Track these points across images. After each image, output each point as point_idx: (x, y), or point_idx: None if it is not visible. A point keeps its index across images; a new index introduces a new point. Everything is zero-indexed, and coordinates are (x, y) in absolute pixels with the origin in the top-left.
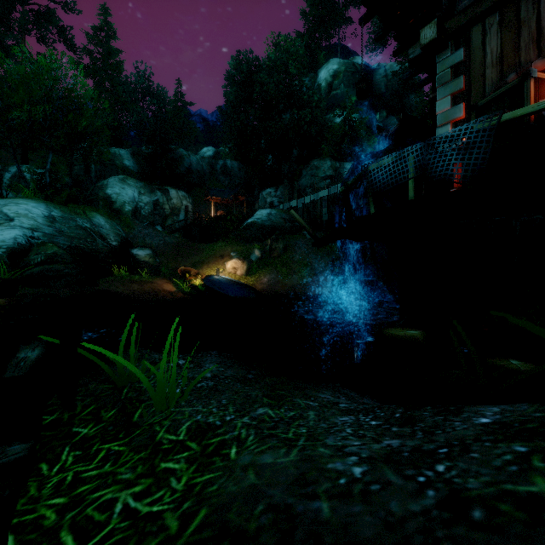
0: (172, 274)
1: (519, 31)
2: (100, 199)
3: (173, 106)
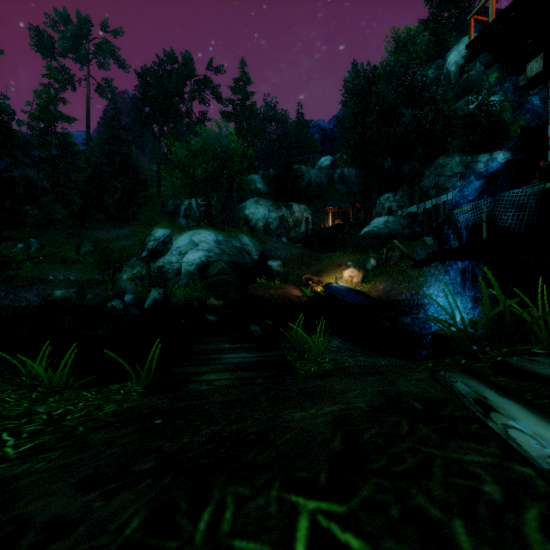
0: (297, 281)
1: None
2: (241, 219)
3: (294, 127)
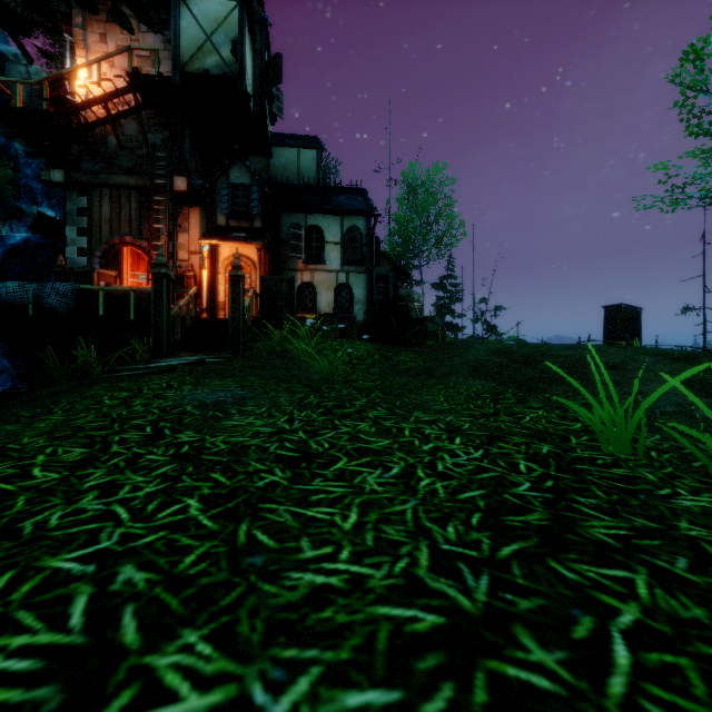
0: None
1: (121, 211)
2: None
3: None
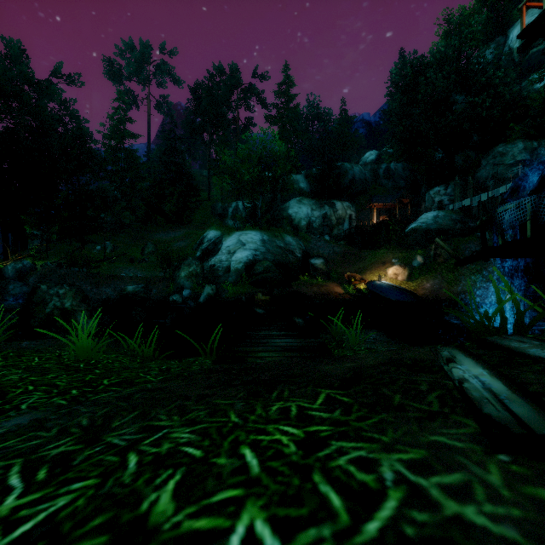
0: (340, 278)
1: None
2: (284, 218)
3: (337, 124)
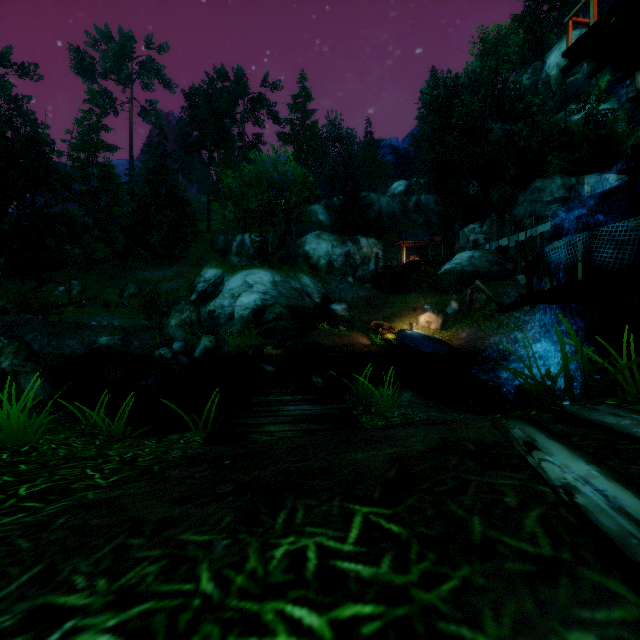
0: (365, 327)
1: None
2: (300, 256)
3: (362, 148)
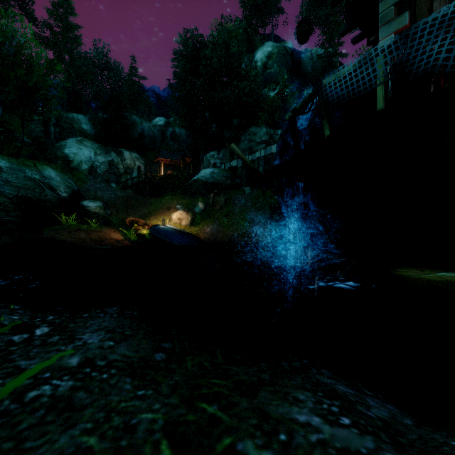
0: (122, 225)
1: None
2: (59, 158)
3: (128, 79)
